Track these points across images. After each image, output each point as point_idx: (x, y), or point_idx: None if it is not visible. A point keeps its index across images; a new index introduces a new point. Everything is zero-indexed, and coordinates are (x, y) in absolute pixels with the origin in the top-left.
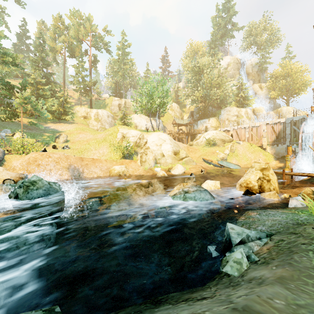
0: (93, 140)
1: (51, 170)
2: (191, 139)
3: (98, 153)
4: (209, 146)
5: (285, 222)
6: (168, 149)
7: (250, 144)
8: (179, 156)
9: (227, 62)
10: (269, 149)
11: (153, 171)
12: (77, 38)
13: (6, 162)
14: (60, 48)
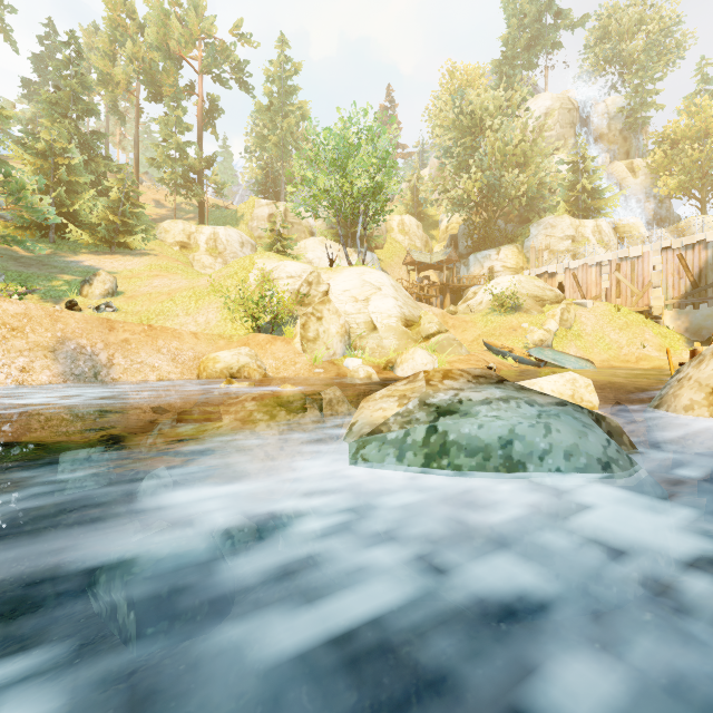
0: (185, 291)
1: None
2: (451, 302)
3: (193, 323)
4: (502, 313)
5: None
6: (388, 312)
7: (615, 308)
8: (420, 329)
9: (544, 107)
10: (669, 320)
11: (340, 369)
12: (164, 48)
13: None
14: (125, 77)
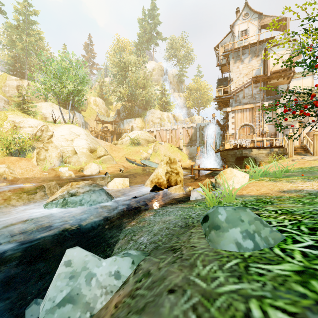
0: None
1: None
2: (117, 138)
3: None
4: (134, 146)
5: (173, 225)
6: (82, 146)
7: (170, 145)
8: (97, 154)
9: (152, 66)
10: (184, 150)
11: (57, 172)
12: None
13: None
14: None
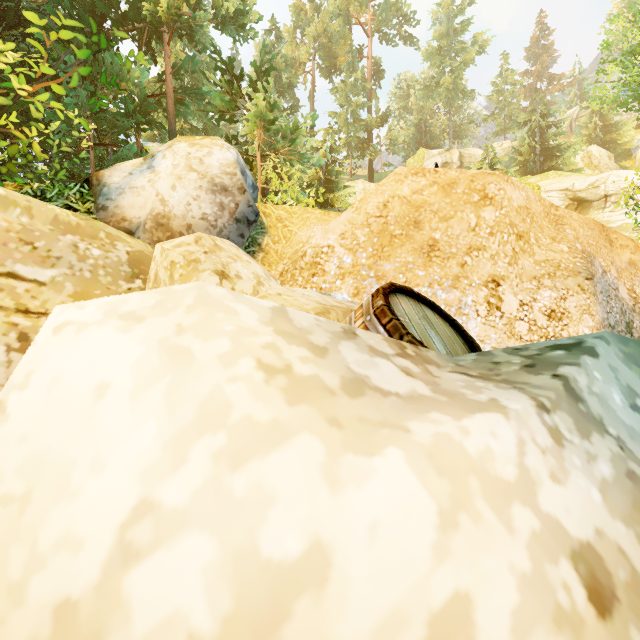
0: None
1: (496, 280)
2: None
3: None
4: None
5: None
6: None
7: None
8: None
9: None
10: None
11: None
12: (345, 14)
13: (267, 236)
14: (307, 56)
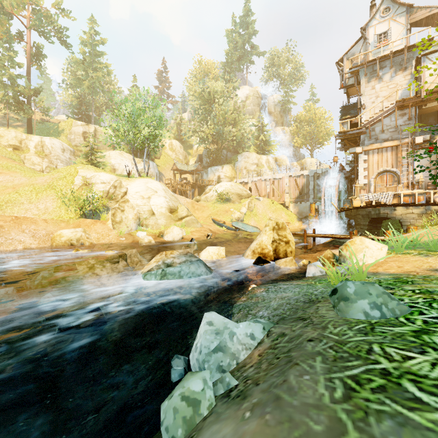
0: (27, 186)
1: None
2: (198, 192)
3: (35, 208)
4: (222, 203)
5: (295, 301)
6: (161, 205)
7: (271, 201)
8: (178, 214)
9: (245, 93)
10: (292, 208)
11: (134, 238)
12: None
13: None
14: None
